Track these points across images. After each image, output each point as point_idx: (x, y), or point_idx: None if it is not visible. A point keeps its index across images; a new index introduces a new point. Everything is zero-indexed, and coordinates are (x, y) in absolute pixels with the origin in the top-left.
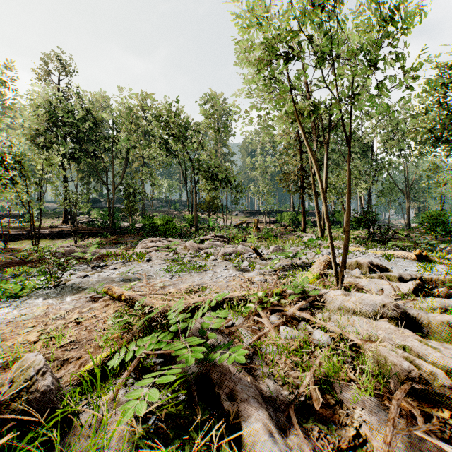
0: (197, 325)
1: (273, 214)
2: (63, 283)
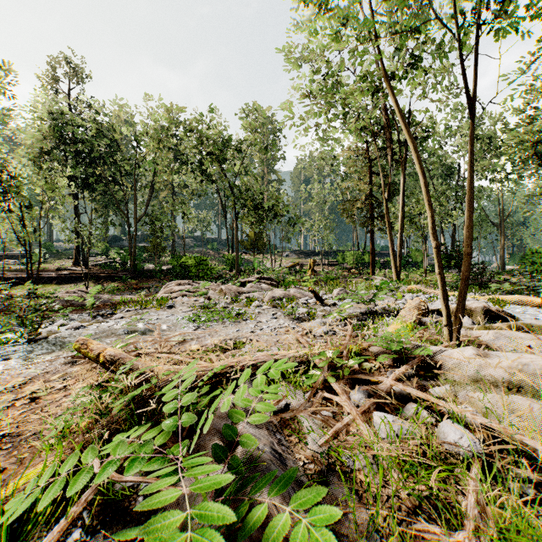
0: None
1: (332, 255)
2: (44, 337)
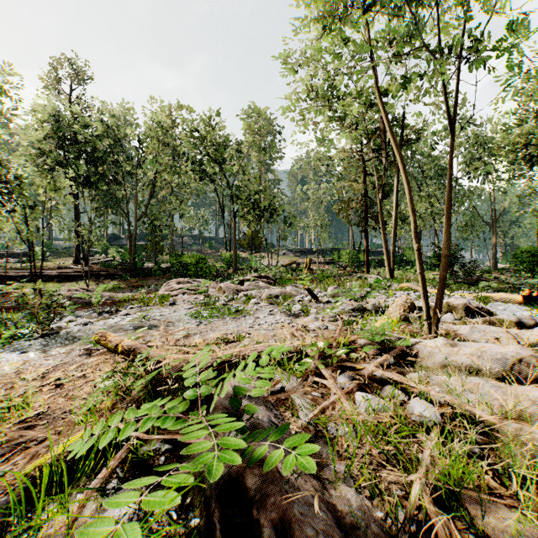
0: (228, 389)
1: (328, 253)
2: (55, 332)
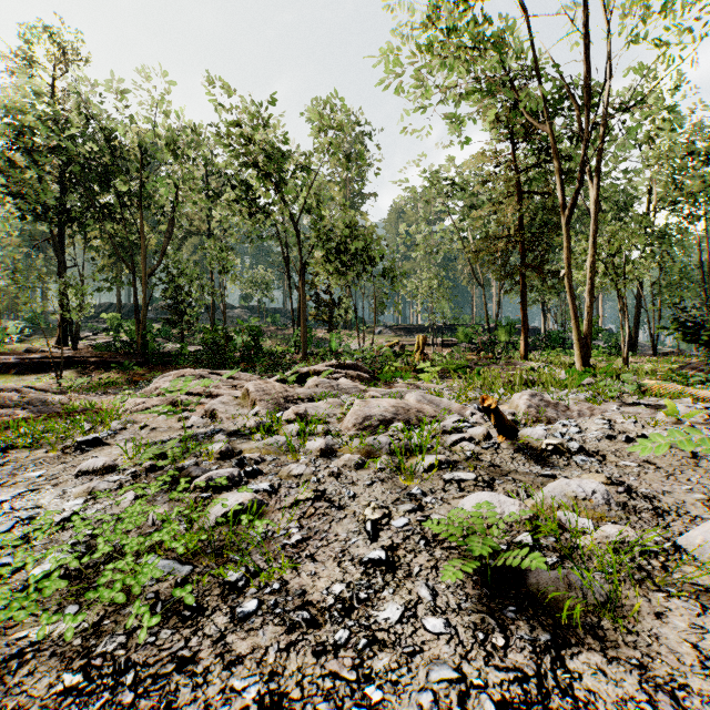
0: None
1: (445, 331)
2: None
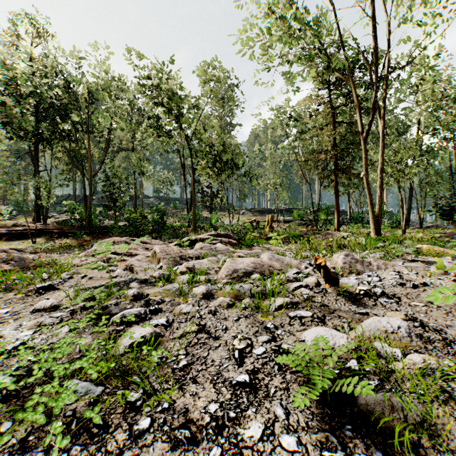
0: None
1: (285, 212)
2: None
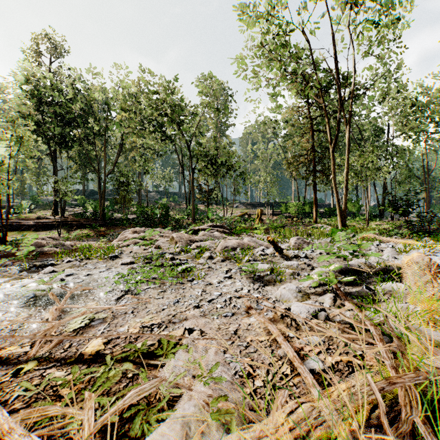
0: None
1: (275, 206)
2: None
